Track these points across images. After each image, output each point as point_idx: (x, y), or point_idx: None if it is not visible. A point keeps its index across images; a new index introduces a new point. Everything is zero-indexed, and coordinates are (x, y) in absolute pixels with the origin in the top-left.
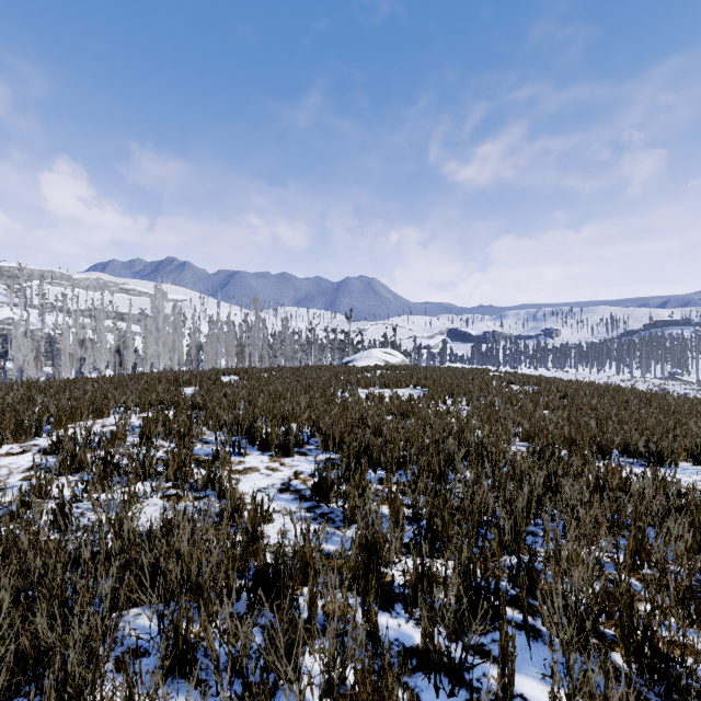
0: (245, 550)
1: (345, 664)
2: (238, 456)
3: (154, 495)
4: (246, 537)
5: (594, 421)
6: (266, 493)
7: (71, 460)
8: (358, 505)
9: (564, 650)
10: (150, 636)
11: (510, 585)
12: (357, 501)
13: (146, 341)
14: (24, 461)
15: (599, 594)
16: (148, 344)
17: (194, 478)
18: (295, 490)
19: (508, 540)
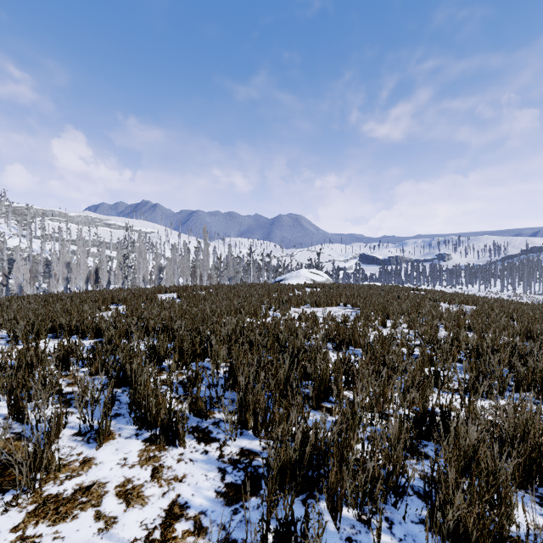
0: None
1: None
2: (91, 442)
3: None
4: None
5: None
6: None
7: None
8: None
9: None
10: None
11: None
12: None
13: (118, 263)
14: None
15: None
16: (119, 266)
17: None
18: None
19: None
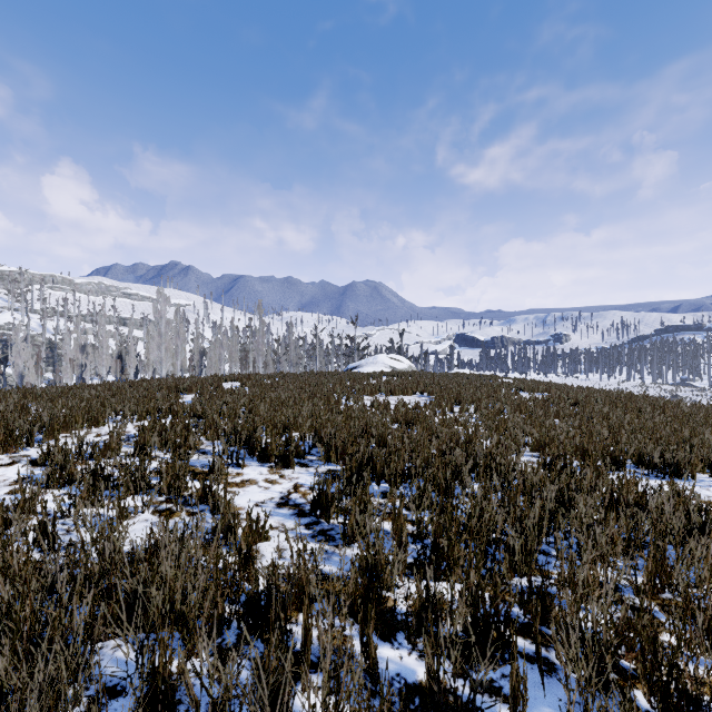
0: (238, 572)
1: (338, 711)
2: (236, 467)
3: (146, 510)
4: (239, 558)
5: (606, 430)
6: (264, 508)
7: (60, 472)
8: (359, 522)
9: (582, 692)
10: (127, 674)
11: (521, 611)
12: (358, 518)
13: (148, 346)
14: (12, 473)
15: (619, 625)
16: (150, 350)
17: (189, 491)
18: (294, 504)
19: (519, 561)
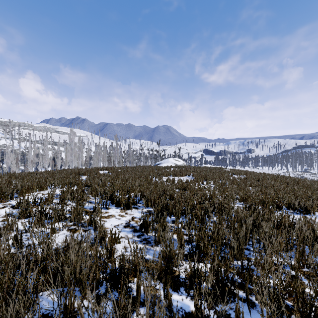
0: (106, 258)
1: None
2: (105, 209)
3: (64, 229)
4: (107, 251)
5: (273, 192)
6: (118, 228)
7: (25, 211)
8: (162, 235)
9: None
10: (53, 308)
11: (238, 277)
12: (161, 233)
13: (66, 154)
14: (3, 212)
15: (285, 285)
16: (67, 156)
17: (84, 220)
18: (132, 226)
19: (236, 253)
